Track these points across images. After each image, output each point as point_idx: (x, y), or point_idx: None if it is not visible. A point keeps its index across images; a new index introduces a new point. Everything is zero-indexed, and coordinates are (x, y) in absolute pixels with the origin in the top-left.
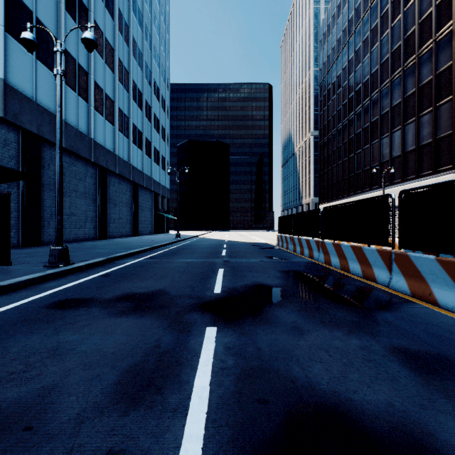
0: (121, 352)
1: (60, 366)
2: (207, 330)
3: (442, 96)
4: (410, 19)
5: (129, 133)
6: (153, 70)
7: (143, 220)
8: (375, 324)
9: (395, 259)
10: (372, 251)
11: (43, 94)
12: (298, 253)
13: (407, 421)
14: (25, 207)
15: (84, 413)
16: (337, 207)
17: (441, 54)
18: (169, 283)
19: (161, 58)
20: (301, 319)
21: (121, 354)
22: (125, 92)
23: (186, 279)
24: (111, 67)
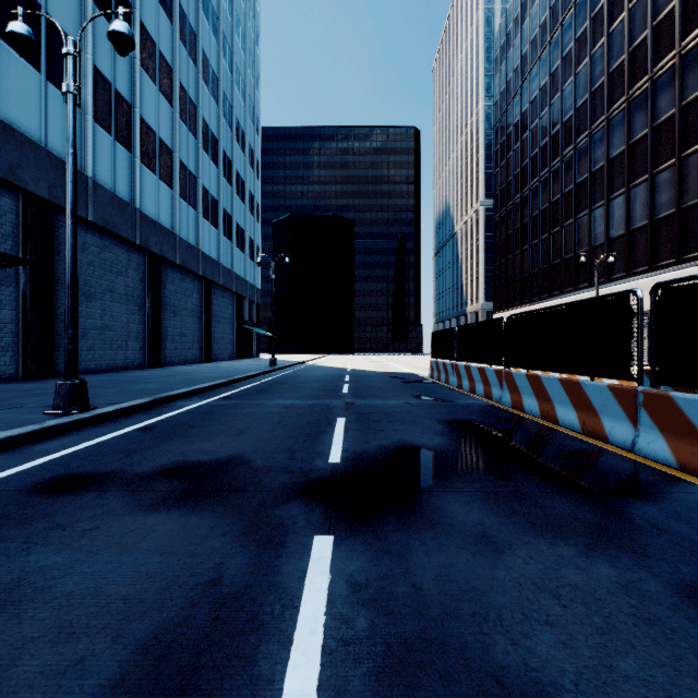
0: (141, 596)
1: (7, 634)
2: (315, 542)
3: (691, 140)
4: (639, 20)
5: (197, 201)
6: (236, 104)
7: (220, 338)
8: (633, 529)
9: (645, 404)
10: (600, 388)
11: (58, 136)
12: (465, 390)
13: None
14: (29, 317)
15: None
16: (534, 314)
17: (689, 74)
18: (252, 443)
19: (247, 86)
20: (491, 518)
21: (140, 601)
22: (191, 136)
23: (282, 436)
24: (169, 97)
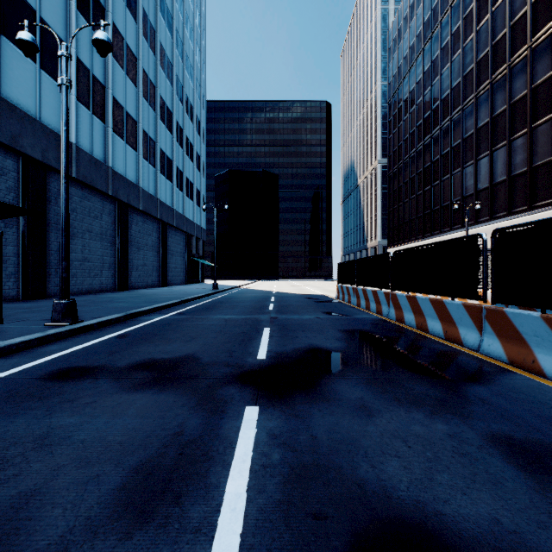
0: (131, 441)
1: (47, 462)
2: (246, 410)
3: (539, 115)
4: (500, 21)
5: (156, 160)
6: (186, 84)
7: (174, 267)
8: (466, 402)
9: (487, 317)
10: (457, 306)
11: (49, 112)
12: (362, 308)
13: (521, 549)
14: (27, 251)
15: (70, 535)
16: (412, 250)
17: (537, 63)
18: (201, 346)
19: (195, 70)
20: (369, 395)
21: (130, 444)
22: (151, 110)
23: (223, 341)
24: (134, 79)
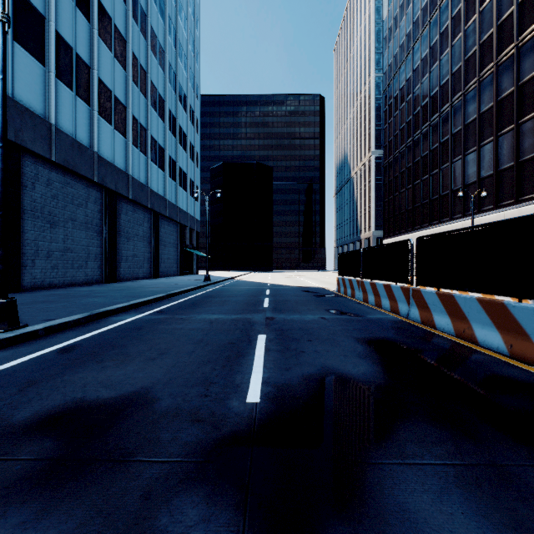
0: None
1: None
2: None
3: None
4: None
5: (147, 148)
6: (179, 73)
7: (166, 258)
8: None
9: None
10: (533, 311)
11: (24, 88)
12: (371, 304)
13: None
14: None
15: None
16: (445, 235)
17: None
18: (166, 370)
19: (188, 59)
20: None
21: None
22: (141, 96)
23: (200, 360)
24: (123, 63)
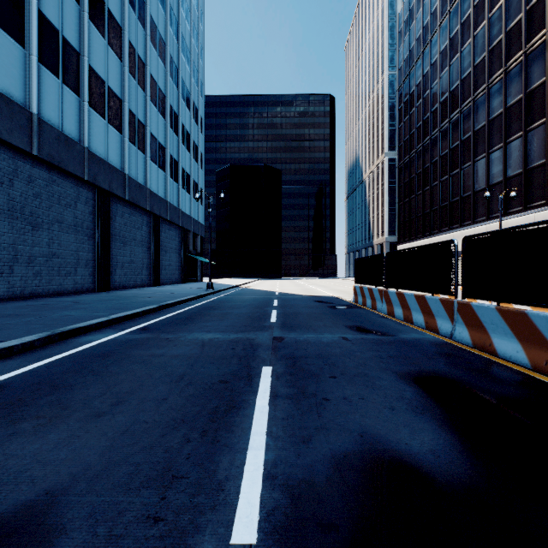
0: None
1: None
2: None
3: None
4: None
5: (146, 146)
6: (182, 68)
7: (167, 265)
8: None
9: None
10: None
11: None
12: (398, 318)
13: None
14: None
15: None
16: (511, 232)
17: None
18: (109, 443)
19: (191, 53)
20: None
21: None
22: (139, 89)
23: (170, 419)
24: (118, 52)
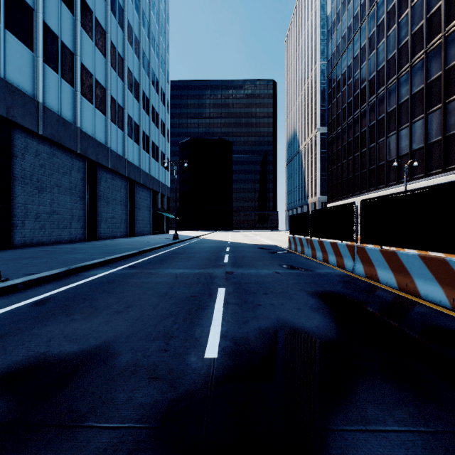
0: None
1: None
2: None
3: None
4: None
5: (124, 125)
6: (152, 60)
7: (141, 220)
8: None
9: None
10: None
11: (15, 71)
12: (319, 260)
13: None
14: None
15: None
16: (388, 198)
17: None
18: (130, 323)
19: (160, 48)
20: None
21: None
22: (119, 80)
23: (163, 313)
24: (103, 50)
